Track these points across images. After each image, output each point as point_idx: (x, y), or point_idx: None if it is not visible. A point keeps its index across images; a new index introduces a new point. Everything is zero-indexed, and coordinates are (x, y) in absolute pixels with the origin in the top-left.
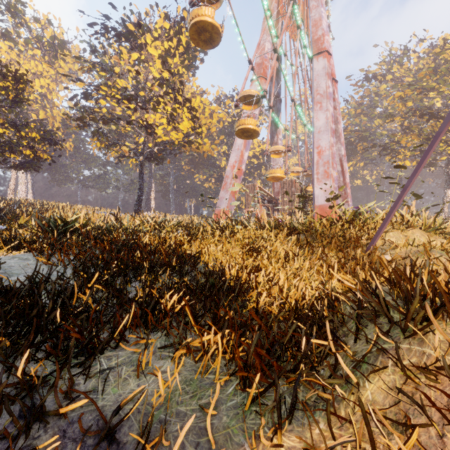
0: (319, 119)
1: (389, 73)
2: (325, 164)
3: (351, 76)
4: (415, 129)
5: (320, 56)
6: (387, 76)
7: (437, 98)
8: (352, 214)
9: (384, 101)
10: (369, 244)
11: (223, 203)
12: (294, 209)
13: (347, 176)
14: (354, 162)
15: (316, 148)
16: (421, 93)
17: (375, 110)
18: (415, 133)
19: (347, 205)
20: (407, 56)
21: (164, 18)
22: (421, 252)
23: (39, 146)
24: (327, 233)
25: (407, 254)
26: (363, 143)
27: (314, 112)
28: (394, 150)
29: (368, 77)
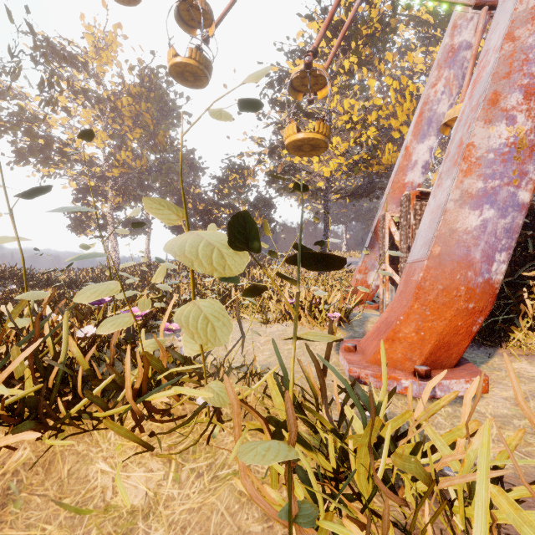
0: None
1: None
2: (468, 114)
3: None
4: None
5: None
6: None
7: None
8: None
9: None
10: None
11: (362, 255)
12: None
13: None
14: None
15: (477, 65)
16: None
17: None
18: None
19: None
20: None
21: (312, 20)
22: None
23: (256, 214)
24: None
25: None
26: None
27: None
28: None
29: None
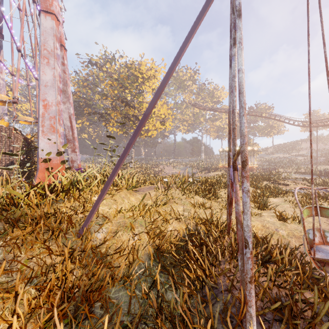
0: (46, 74)
1: (105, 66)
2: (51, 118)
3: (80, 54)
4: (119, 109)
5: (48, 15)
6: (104, 68)
7: (129, 94)
8: (69, 183)
9: (102, 84)
10: (83, 225)
11: None
12: (14, 160)
13: (76, 132)
14: (82, 121)
15: (42, 100)
16: (122, 87)
17: (97, 88)
18: (119, 111)
19: (76, 155)
20: (114, 61)
21: None
22: (128, 226)
23: None
24: (30, 216)
25: (117, 227)
26: (89, 108)
27: (41, 64)
28: (107, 119)
29: (91, 62)
